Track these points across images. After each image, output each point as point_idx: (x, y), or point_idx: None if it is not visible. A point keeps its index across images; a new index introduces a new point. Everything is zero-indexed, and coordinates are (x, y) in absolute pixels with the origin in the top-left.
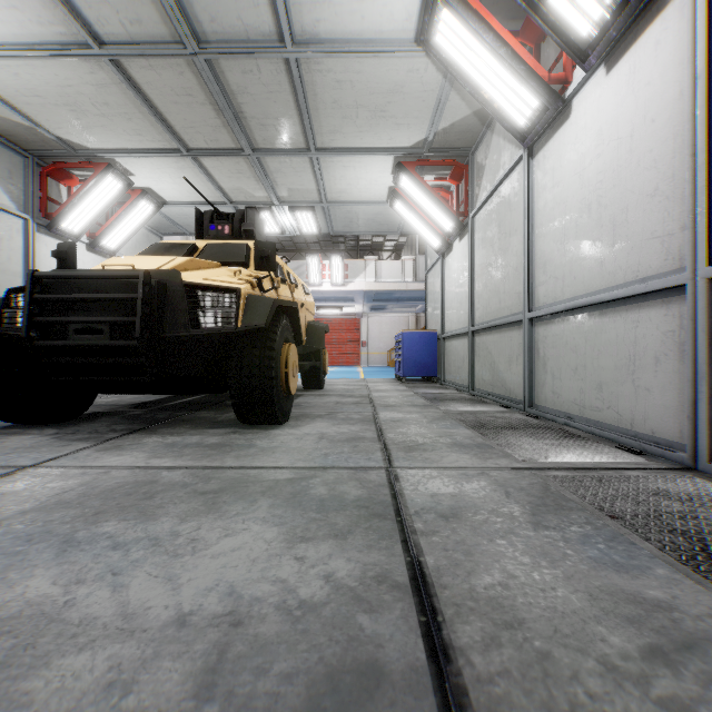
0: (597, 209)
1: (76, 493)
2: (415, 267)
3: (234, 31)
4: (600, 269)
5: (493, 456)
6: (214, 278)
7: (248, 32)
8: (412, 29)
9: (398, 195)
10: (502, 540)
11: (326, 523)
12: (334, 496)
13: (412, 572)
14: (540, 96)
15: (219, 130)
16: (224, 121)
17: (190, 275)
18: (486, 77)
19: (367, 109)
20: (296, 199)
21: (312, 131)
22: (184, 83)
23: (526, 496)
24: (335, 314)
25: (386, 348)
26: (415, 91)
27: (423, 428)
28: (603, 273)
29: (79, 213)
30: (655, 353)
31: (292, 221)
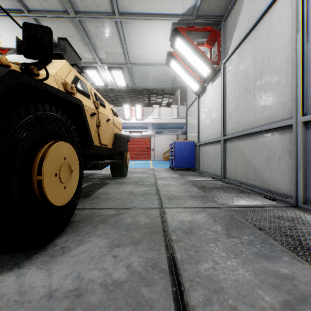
0: None
1: None
2: (178, 111)
3: None
4: None
5: None
6: None
7: None
8: None
9: (173, 56)
10: None
11: None
12: None
13: None
14: None
15: None
16: None
17: None
18: None
19: None
20: (111, 61)
21: None
22: None
23: None
24: (138, 135)
25: (163, 152)
26: None
27: (234, 259)
28: None
29: None
30: None
31: (110, 78)
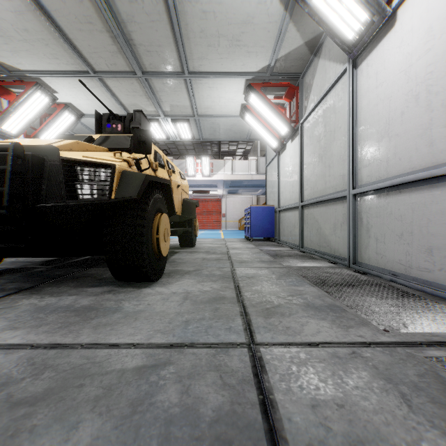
0: (426, 97)
1: None
2: (257, 164)
3: None
4: (429, 149)
5: (352, 323)
6: (93, 156)
7: None
8: None
9: (248, 109)
10: None
11: None
12: (186, 410)
13: None
14: (370, 7)
15: (116, 55)
16: (119, 48)
17: (71, 153)
18: None
19: (226, 38)
20: (176, 113)
21: (185, 57)
22: (84, 12)
23: (433, 406)
24: (205, 196)
25: (238, 218)
26: (262, 23)
27: (274, 286)
28: (433, 151)
29: (16, 119)
30: None
31: (174, 130)
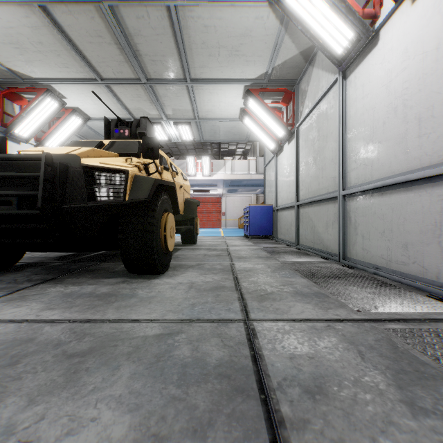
0: (403, 110)
1: None
2: (256, 164)
3: None
4: (405, 156)
5: (331, 306)
6: (108, 162)
7: None
8: None
9: (247, 113)
10: (385, 437)
11: (185, 405)
12: (196, 360)
13: None
14: (355, 27)
15: (123, 64)
16: (125, 57)
17: (90, 160)
18: (314, 17)
19: (226, 49)
20: (178, 116)
21: (187, 66)
22: (95, 27)
23: (380, 358)
24: (205, 195)
25: (237, 217)
26: (260, 35)
27: (269, 277)
28: (408, 158)
29: (27, 123)
30: None
31: (175, 132)
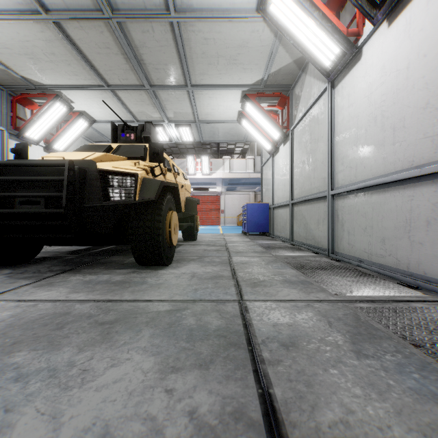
0: (381, 120)
1: (5, 324)
2: (254, 163)
3: (135, 3)
4: (383, 161)
5: (313, 291)
6: (120, 167)
7: (145, 4)
8: (254, 2)
9: (244, 116)
10: (334, 369)
11: (193, 352)
12: (200, 326)
13: (264, 406)
14: (341, 44)
15: (128, 72)
16: (131, 66)
17: (104, 164)
18: (304, 33)
19: (224, 58)
20: (179, 119)
21: (188, 73)
22: (103, 40)
23: (344, 326)
24: (204, 193)
25: (236, 214)
26: (256, 46)
27: (262, 269)
28: (386, 163)
29: (38, 126)
30: (426, 218)
31: (176, 133)
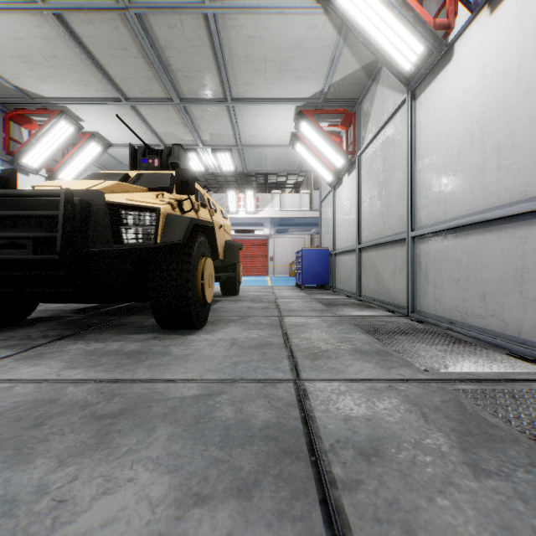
0: (481, 138)
1: None
2: (310, 199)
3: None
4: (483, 191)
5: (395, 365)
6: (137, 199)
7: None
8: None
9: (299, 139)
10: (443, 498)
11: (228, 467)
12: (240, 421)
13: None
14: (426, 40)
15: (151, 81)
16: (155, 73)
17: (115, 196)
18: (377, 27)
19: (274, 63)
20: (216, 142)
21: (228, 83)
22: (119, 38)
23: (446, 420)
24: (249, 236)
25: (288, 262)
26: (314, 47)
27: (324, 333)
28: (487, 194)
29: (38, 151)
30: None
31: (213, 161)
